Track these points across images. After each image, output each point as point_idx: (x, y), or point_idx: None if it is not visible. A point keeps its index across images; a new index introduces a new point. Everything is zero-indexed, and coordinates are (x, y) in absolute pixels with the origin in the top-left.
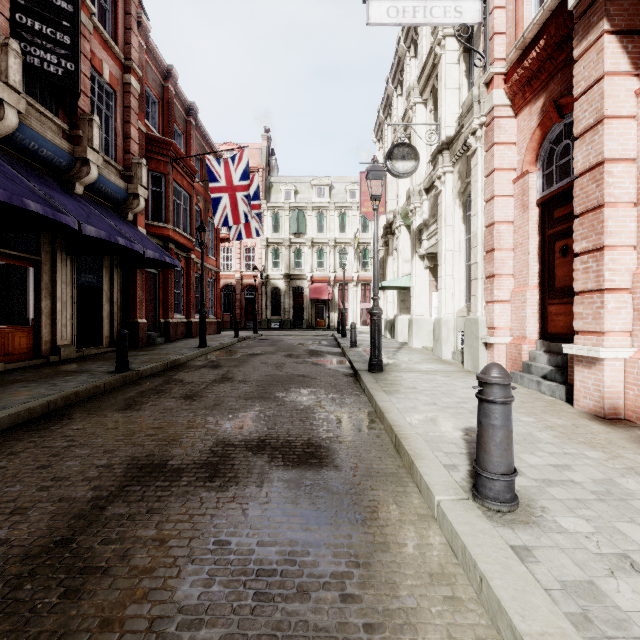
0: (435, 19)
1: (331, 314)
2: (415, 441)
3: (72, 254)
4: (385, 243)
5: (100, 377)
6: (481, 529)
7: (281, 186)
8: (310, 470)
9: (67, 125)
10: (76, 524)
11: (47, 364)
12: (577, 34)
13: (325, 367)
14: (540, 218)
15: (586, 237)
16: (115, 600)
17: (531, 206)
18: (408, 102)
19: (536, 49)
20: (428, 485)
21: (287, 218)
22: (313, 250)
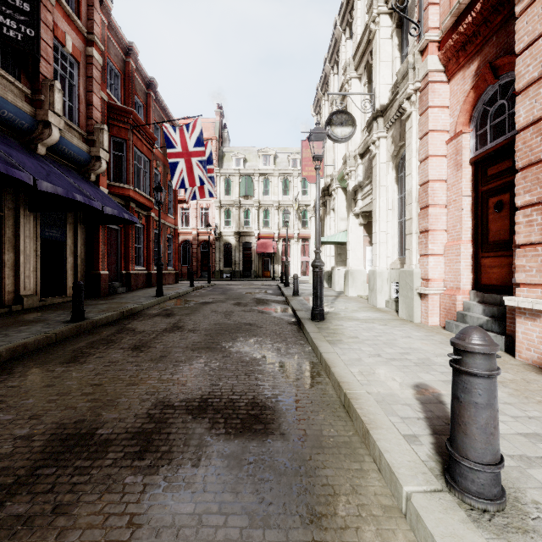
0: None
1: (275, 266)
2: (367, 403)
3: (35, 210)
4: (323, 204)
5: (54, 327)
6: None
7: (232, 155)
8: (254, 440)
9: (29, 90)
10: None
11: (8, 313)
12: None
13: (270, 315)
14: (473, 176)
15: (530, 190)
16: None
17: (465, 165)
18: (344, 77)
19: (472, 13)
20: (392, 468)
21: (237, 183)
22: (260, 211)
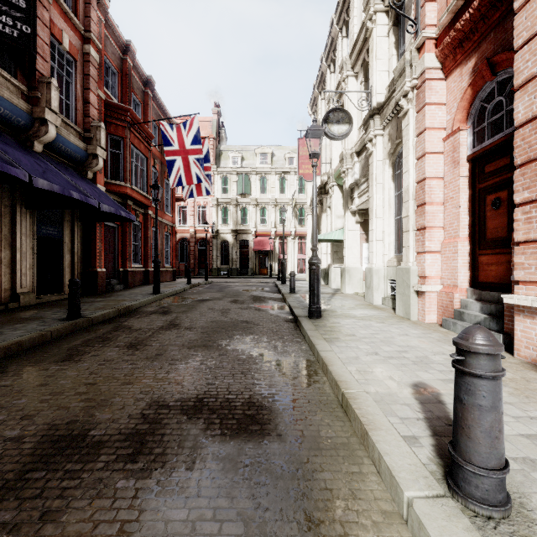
0: None
1: (272, 263)
2: (365, 403)
3: (31, 208)
4: (320, 201)
5: (50, 325)
6: None
7: (229, 153)
8: (250, 441)
9: (26, 87)
10: None
11: (5, 311)
12: None
13: (267, 313)
14: (471, 173)
15: (528, 187)
16: None
17: (462, 162)
18: (341, 75)
19: (469, 10)
20: (392, 472)
21: (234, 181)
22: (257, 209)
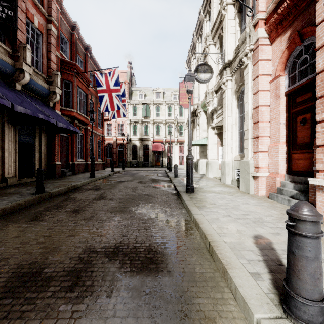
0: None
1: (163, 159)
2: (224, 249)
3: (14, 124)
4: (192, 121)
5: (24, 197)
6: None
7: (137, 92)
8: (149, 276)
9: (11, 49)
10: None
11: None
12: None
13: (160, 189)
14: (287, 103)
15: None
16: None
17: (281, 96)
18: (205, 43)
19: (287, 1)
20: (245, 299)
21: (140, 109)
22: (154, 125)
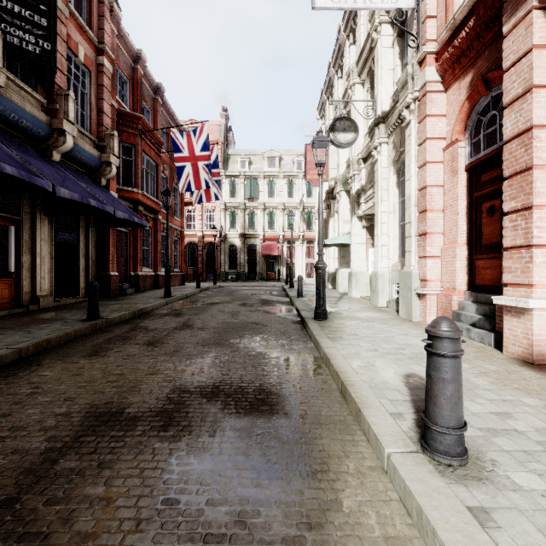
0: (374, 4)
1: (280, 268)
2: (361, 388)
3: (50, 214)
4: (327, 206)
5: (72, 325)
6: (435, 487)
7: (237, 157)
8: (261, 418)
9: (45, 99)
10: (24, 480)
11: (26, 313)
12: (506, 12)
13: (275, 315)
14: (468, 182)
15: (515, 197)
16: None
17: (460, 171)
18: (348, 82)
19: (466, 29)
20: (377, 436)
21: (242, 185)
22: (265, 213)
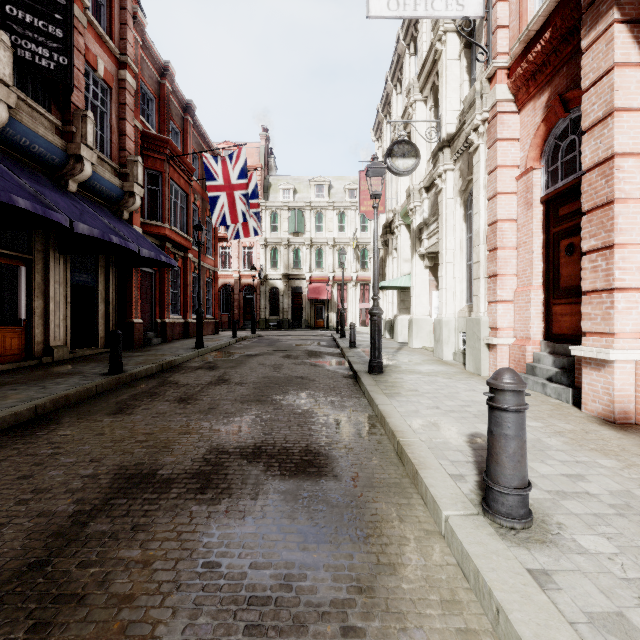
0: (436, 12)
1: (330, 314)
2: (419, 448)
3: (65, 253)
4: (384, 242)
5: (92, 379)
6: (494, 550)
7: (280, 185)
8: (308, 480)
9: (60, 121)
10: (53, 543)
11: (39, 365)
12: (585, 24)
13: (324, 368)
14: (544, 216)
15: (595, 235)
16: (89, 635)
17: (535, 204)
18: (408, 99)
19: (541, 42)
20: (434, 498)
21: (286, 218)
22: (312, 250)
